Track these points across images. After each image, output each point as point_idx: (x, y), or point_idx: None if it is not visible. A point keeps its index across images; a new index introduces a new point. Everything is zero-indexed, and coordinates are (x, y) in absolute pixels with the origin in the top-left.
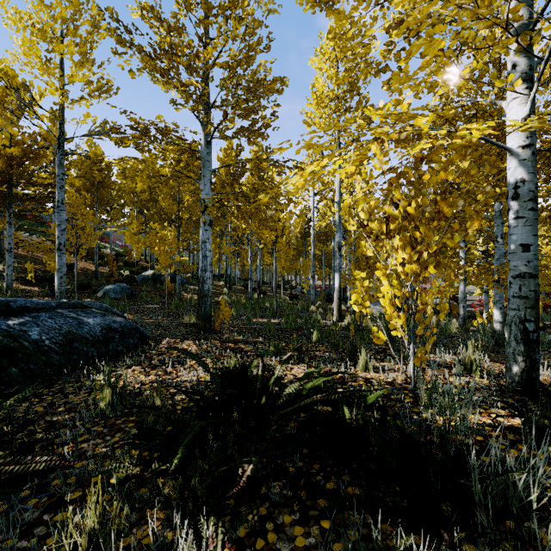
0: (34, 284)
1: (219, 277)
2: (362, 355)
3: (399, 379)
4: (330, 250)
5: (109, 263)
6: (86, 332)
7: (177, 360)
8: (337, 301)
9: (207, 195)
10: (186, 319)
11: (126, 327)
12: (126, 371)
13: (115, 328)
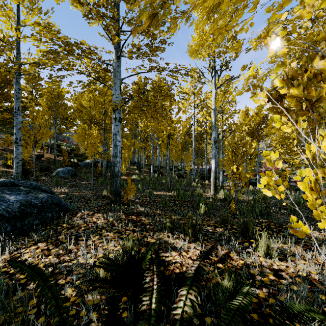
0: (13, 167)
1: (133, 163)
2: (263, 239)
3: (313, 272)
4: (203, 146)
5: (63, 154)
6: (3, 209)
7: (83, 235)
8: (213, 180)
9: (117, 98)
10: (105, 193)
11: (46, 202)
12: (29, 249)
13: (35, 204)
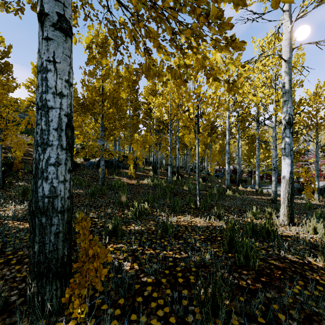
0: None
1: (149, 163)
2: None
3: None
4: (231, 143)
5: None
6: None
7: None
8: (287, 196)
9: None
10: None
11: None
12: None
13: None
